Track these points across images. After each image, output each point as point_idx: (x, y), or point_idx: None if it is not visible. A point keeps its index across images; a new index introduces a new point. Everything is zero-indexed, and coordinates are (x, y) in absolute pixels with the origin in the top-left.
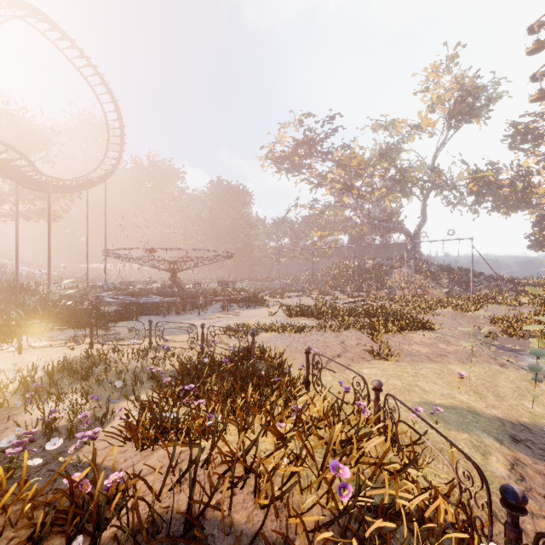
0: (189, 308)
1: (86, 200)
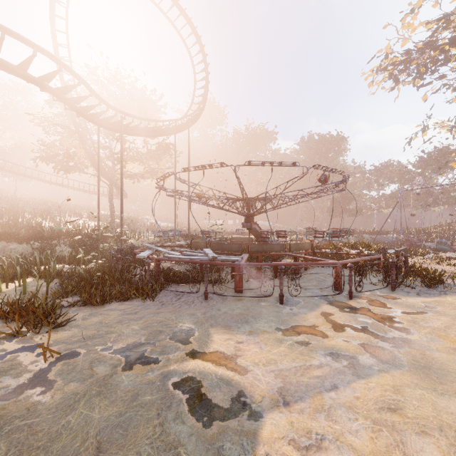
0: (268, 273)
1: (174, 148)
